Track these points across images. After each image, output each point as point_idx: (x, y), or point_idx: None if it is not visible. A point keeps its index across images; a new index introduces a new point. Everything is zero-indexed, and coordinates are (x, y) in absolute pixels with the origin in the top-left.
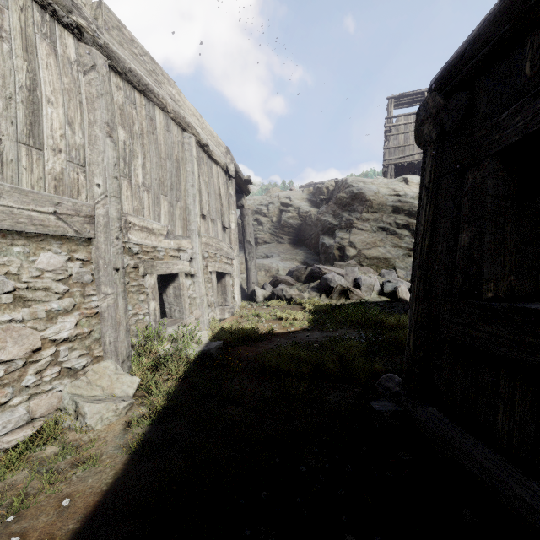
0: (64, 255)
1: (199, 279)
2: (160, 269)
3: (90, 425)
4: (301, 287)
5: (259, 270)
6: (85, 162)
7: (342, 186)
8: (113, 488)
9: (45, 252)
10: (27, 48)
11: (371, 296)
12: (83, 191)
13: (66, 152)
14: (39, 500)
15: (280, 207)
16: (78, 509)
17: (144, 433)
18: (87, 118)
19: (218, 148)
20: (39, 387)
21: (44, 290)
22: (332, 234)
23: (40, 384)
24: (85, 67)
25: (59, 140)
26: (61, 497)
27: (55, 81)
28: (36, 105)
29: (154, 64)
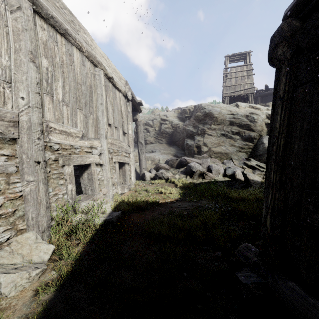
0: None
1: (106, 167)
2: (76, 161)
3: (4, 294)
4: (174, 171)
5: (147, 160)
6: (11, 79)
7: (199, 109)
8: None
9: None
10: None
11: (218, 177)
12: (8, 102)
13: None
14: None
15: (160, 121)
16: None
17: (47, 302)
18: (13, 46)
19: (120, 80)
20: None
21: None
22: (193, 138)
23: None
24: (12, 7)
25: None
26: None
27: None
28: None
29: (73, 17)
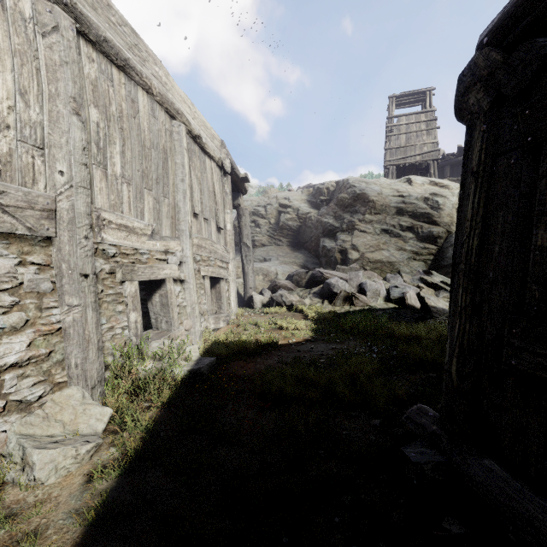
0: (12, 258)
1: (190, 285)
2: (143, 274)
3: (39, 479)
4: (302, 292)
5: (257, 274)
6: (44, 143)
7: (344, 187)
8: None
9: None
10: None
11: (377, 302)
12: (40, 179)
13: (16, 128)
14: None
15: (278, 209)
16: None
17: (108, 492)
18: (46, 90)
19: (212, 140)
20: None
21: None
22: (333, 237)
23: None
24: (45, 28)
25: (6, 113)
26: None
27: (1, 38)
28: None
29: (137, 38)
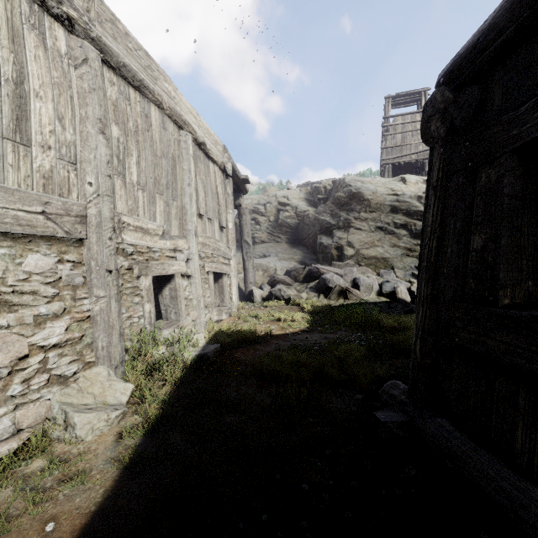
0: (53, 256)
1: (196, 280)
2: (156, 270)
3: (80, 436)
4: (299, 287)
5: (257, 270)
6: (76, 159)
7: (340, 186)
8: (102, 508)
9: (33, 254)
10: (13, 39)
11: (370, 296)
12: (74, 190)
13: (55, 149)
14: (21, 523)
15: (278, 207)
16: (63, 533)
17: (137, 445)
18: (78, 114)
19: (216, 146)
20: (26, 397)
21: (31, 294)
22: (330, 234)
23: (27, 393)
24: (76, 61)
25: (48, 136)
26: (45, 519)
27: (44, 74)
28: (23, 99)
29: (150, 59)
